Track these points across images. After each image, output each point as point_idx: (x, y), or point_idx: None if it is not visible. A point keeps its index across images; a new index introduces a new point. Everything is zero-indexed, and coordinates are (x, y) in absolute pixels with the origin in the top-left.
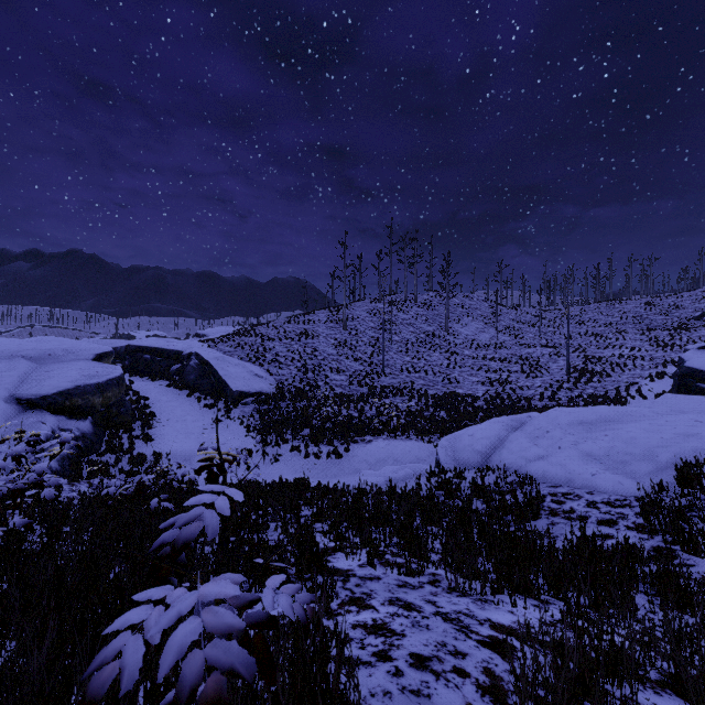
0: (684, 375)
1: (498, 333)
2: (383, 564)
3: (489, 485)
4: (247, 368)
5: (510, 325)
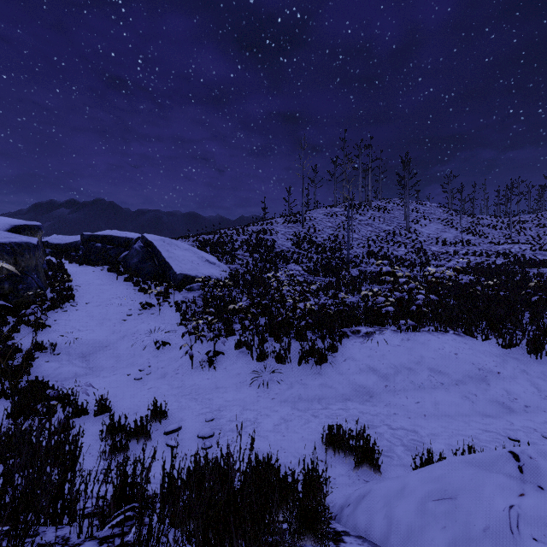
0: None
1: (460, 233)
2: None
3: None
4: (197, 253)
5: (470, 227)
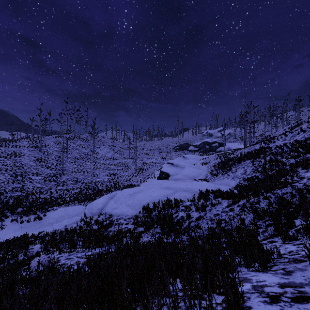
0: (160, 172)
1: (115, 153)
2: (63, 252)
3: (100, 220)
4: None
5: (119, 149)
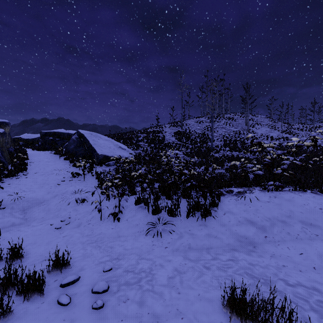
0: None
1: (281, 133)
2: None
3: None
4: (114, 142)
5: (286, 129)
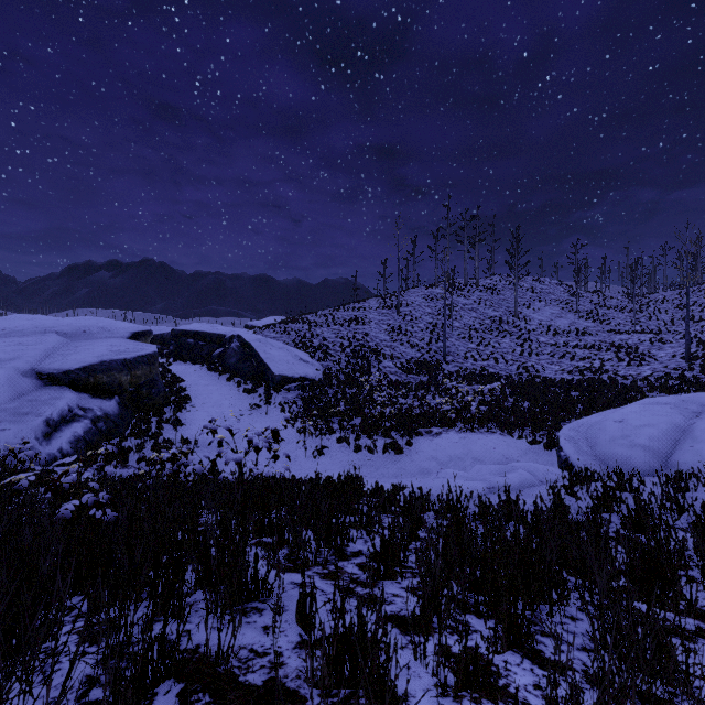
0: None
1: (578, 318)
2: None
3: None
4: (291, 352)
5: (592, 310)
